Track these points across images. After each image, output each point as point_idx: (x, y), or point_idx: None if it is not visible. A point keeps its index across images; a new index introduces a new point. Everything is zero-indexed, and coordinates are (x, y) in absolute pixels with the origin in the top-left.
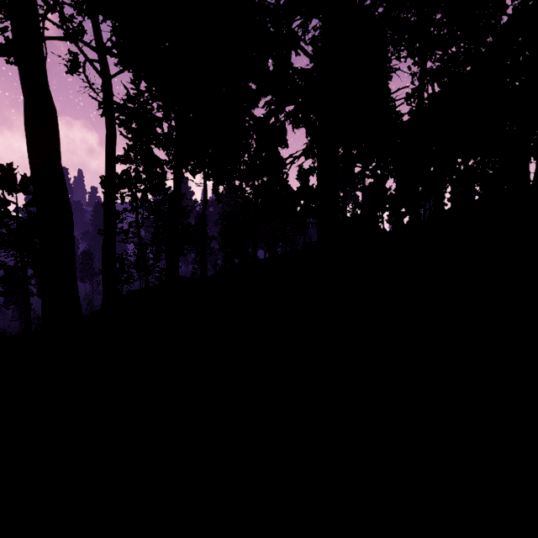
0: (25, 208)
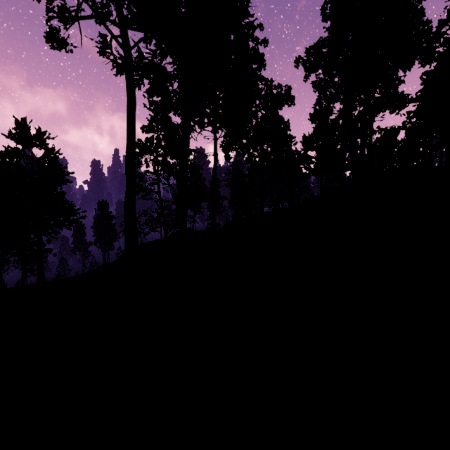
0: (40, 162)
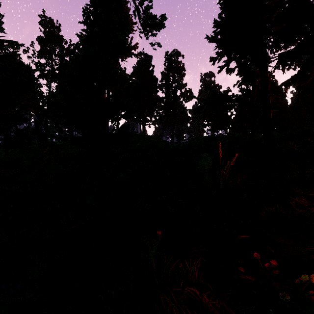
0: None
